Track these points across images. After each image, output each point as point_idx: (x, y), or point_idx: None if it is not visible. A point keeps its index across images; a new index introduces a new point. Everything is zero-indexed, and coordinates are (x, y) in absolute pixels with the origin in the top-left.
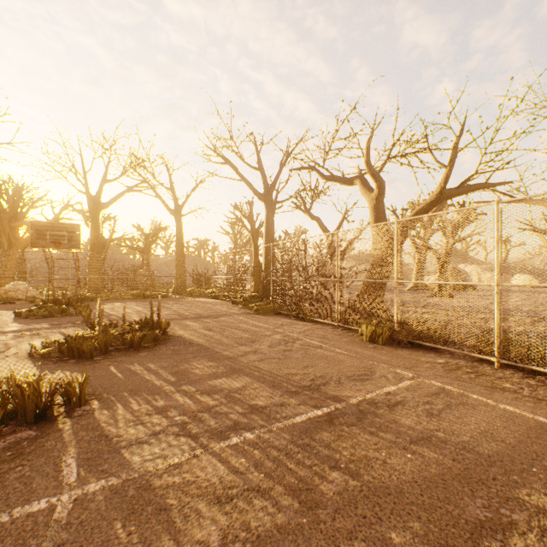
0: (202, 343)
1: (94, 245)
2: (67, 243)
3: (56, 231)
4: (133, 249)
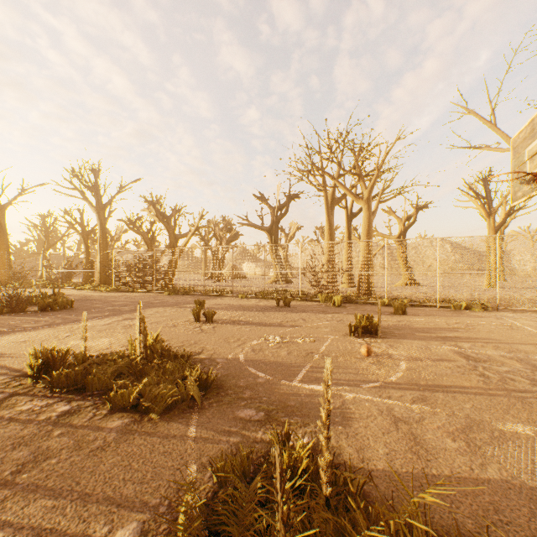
0: (90, 299)
1: None
2: None
3: None
4: None
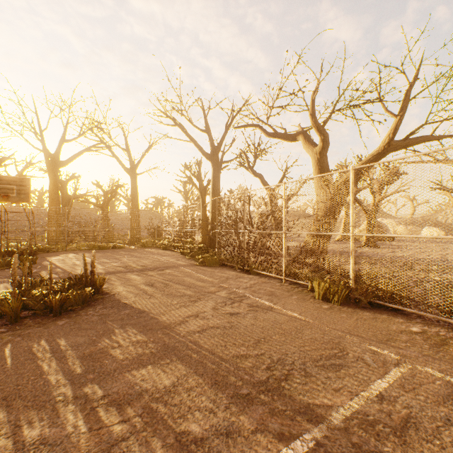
0: (138, 303)
1: (53, 200)
2: (15, 196)
3: (5, 184)
4: (93, 204)
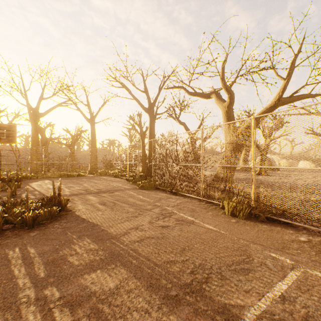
0: (93, 218)
1: (34, 141)
2: (5, 138)
3: None
4: (63, 144)
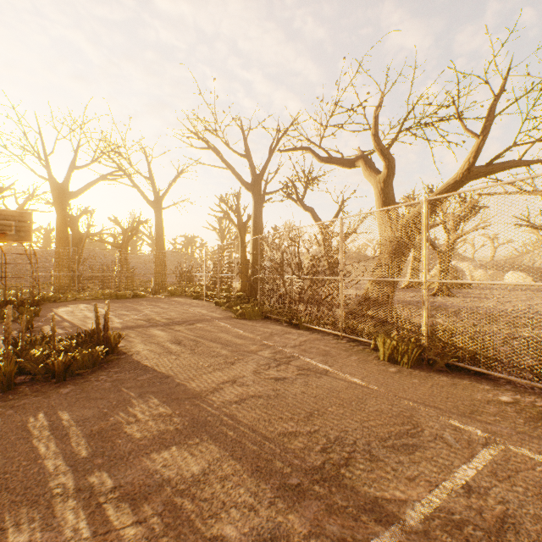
0: (162, 366)
1: (60, 239)
2: (14, 234)
3: (1, 219)
4: (110, 244)
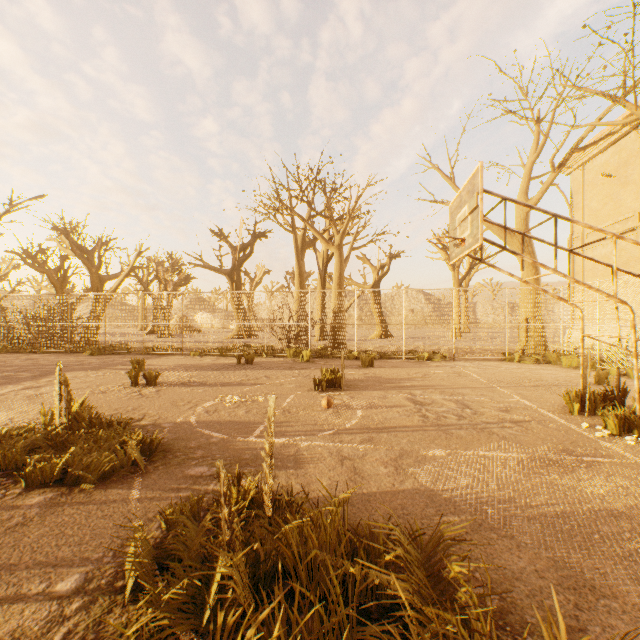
0: None
1: None
2: None
3: None
4: None
